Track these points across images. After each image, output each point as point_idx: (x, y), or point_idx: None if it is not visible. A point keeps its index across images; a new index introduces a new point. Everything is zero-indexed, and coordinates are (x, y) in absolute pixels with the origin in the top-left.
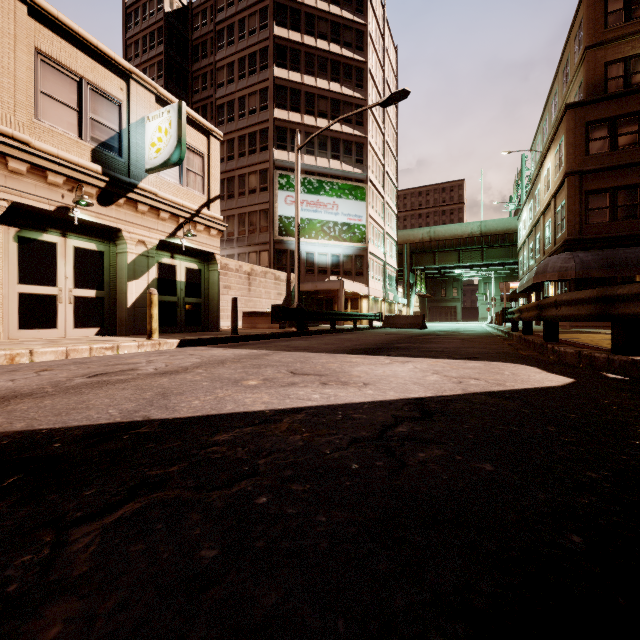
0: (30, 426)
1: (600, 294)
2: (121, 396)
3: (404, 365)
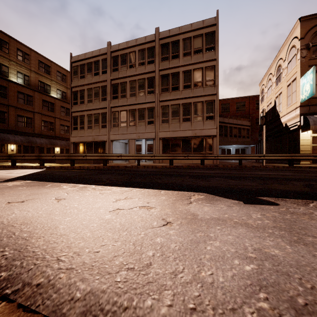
0: (19, 176)
1: (38, 155)
2: (1, 176)
3: (9, 171)
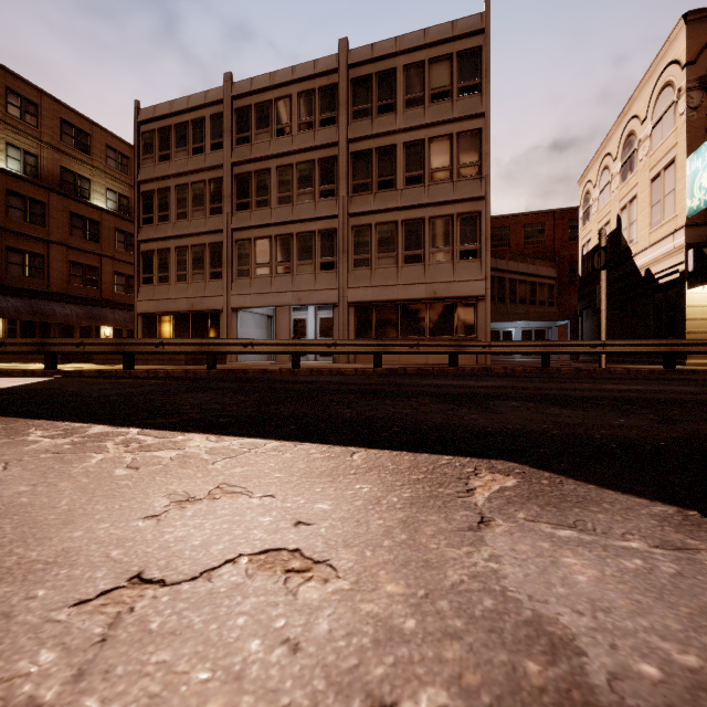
0: None
1: (40, 341)
2: None
3: None
